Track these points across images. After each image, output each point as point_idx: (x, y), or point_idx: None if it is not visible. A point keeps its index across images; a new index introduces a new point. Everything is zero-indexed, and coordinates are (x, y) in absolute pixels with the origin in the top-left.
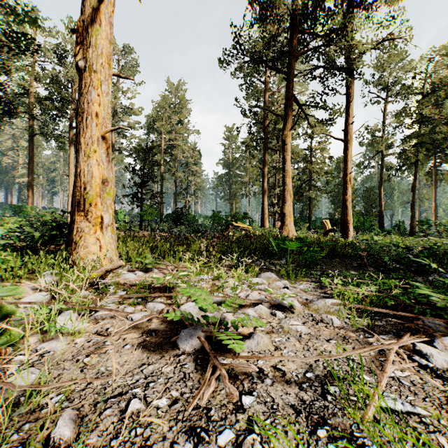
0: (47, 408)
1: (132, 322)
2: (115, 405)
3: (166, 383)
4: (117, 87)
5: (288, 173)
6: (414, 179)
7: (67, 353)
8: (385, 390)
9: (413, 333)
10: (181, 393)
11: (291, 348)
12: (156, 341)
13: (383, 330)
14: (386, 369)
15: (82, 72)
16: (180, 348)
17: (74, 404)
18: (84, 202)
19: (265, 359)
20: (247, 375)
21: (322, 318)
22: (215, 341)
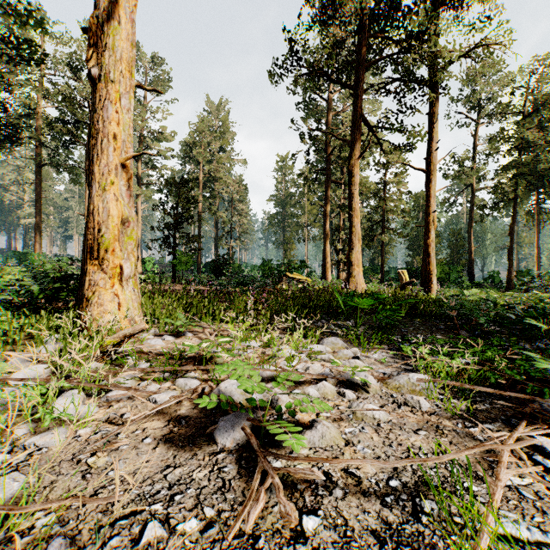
0: (30, 535)
1: (156, 405)
2: (125, 530)
3: (198, 495)
4: (145, 107)
5: (356, 212)
6: (512, 219)
7: (66, 450)
8: (500, 506)
9: (528, 421)
10: (218, 510)
11: (367, 442)
12: (186, 433)
13: (488, 416)
14: (500, 475)
15: (97, 82)
16: (218, 444)
17: (68, 528)
18: (98, 248)
19: (334, 462)
20: (309, 483)
21: (406, 399)
22: (265, 432)
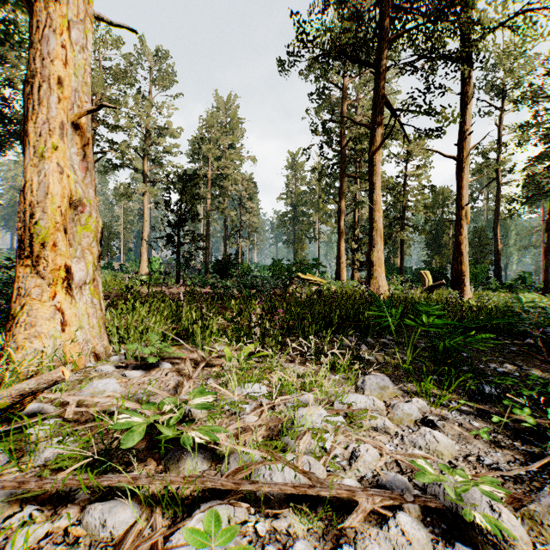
0: None
1: None
2: None
3: None
4: (151, 102)
5: (378, 206)
6: (549, 214)
7: None
8: None
9: None
10: None
11: None
12: None
13: None
14: None
15: (32, 2)
16: None
17: None
18: (31, 241)
19: None
20: None
21: None
22: None
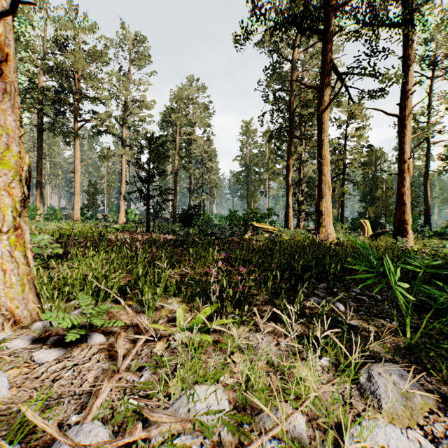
0: None
1: None
2: None
3: None
4: (128, 79)
5: (326, 160)
6: None
7: None
8: None
9: None
10: None
11: None
12: None
13: None
14: None
15: None
16: None
17: None
18: None
19: None
20: None
21: None
22: None
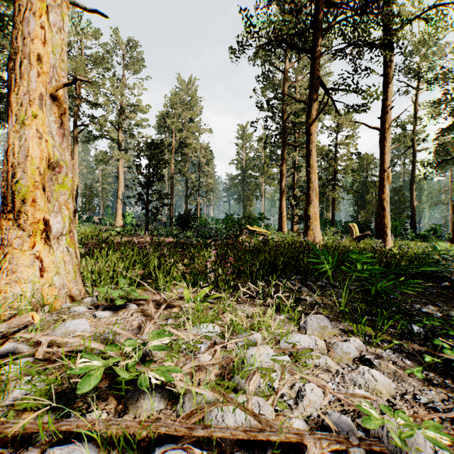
0: None
1: None
2: None
3: None
4: (125, 83)
5: (314, 169)
6: None
7: None
8: None
9: None
10: None
11: None
12: None
13: None
14: None
15: None
16: None
17: None
18: (13, 197)
19: None
20: None
21: None
22: None
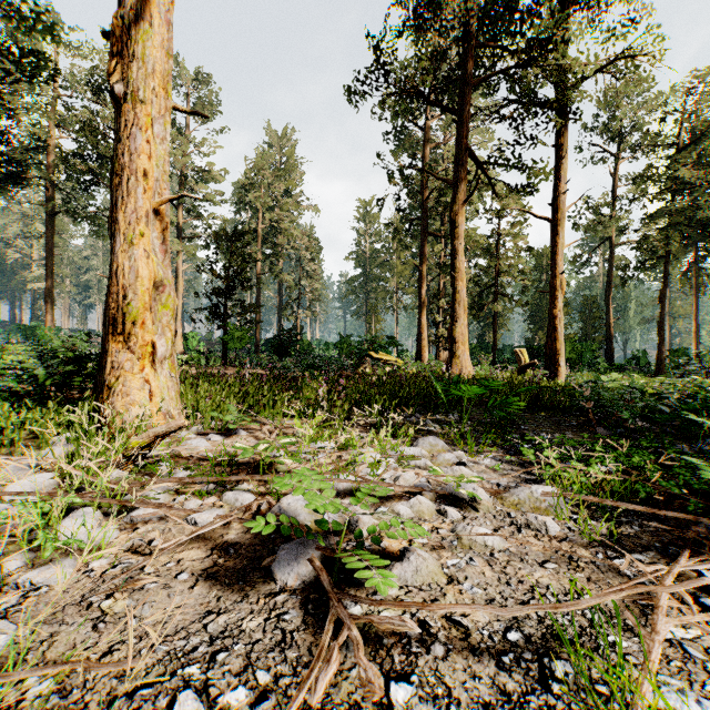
0: (18, 709)
1: (196, 527)
2: (147, 703)
3: (249, 653)
4: (188, 138)
5: (461, 274)
6: (663, 283)
7: (73, 589)
8: (658, 668)
9: (691, 549)
10: (276, 674)
11: (477, 579)
12: (235, 566)
13: (638, 543)
14: (657, 625)
15: (121, 103)
16: (277, 581)
17: (71, 700)
18: (123, 319)
19: (433, 609)
20: (399, 636)
21: (528, 520)
22: (340, 565)
